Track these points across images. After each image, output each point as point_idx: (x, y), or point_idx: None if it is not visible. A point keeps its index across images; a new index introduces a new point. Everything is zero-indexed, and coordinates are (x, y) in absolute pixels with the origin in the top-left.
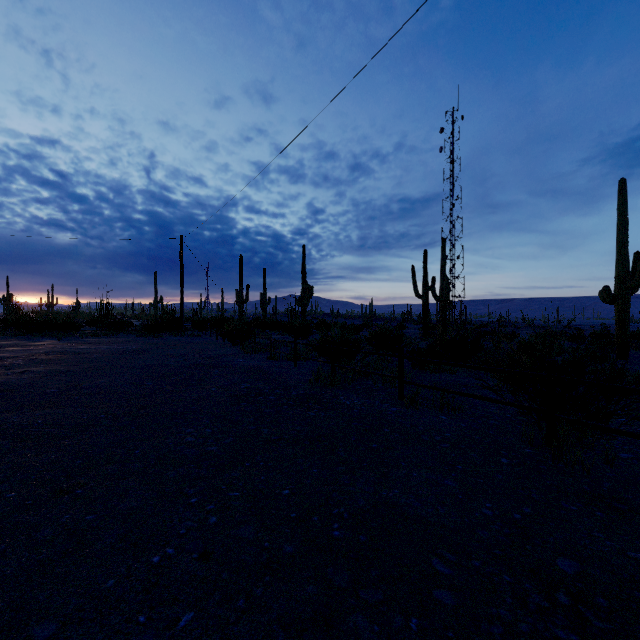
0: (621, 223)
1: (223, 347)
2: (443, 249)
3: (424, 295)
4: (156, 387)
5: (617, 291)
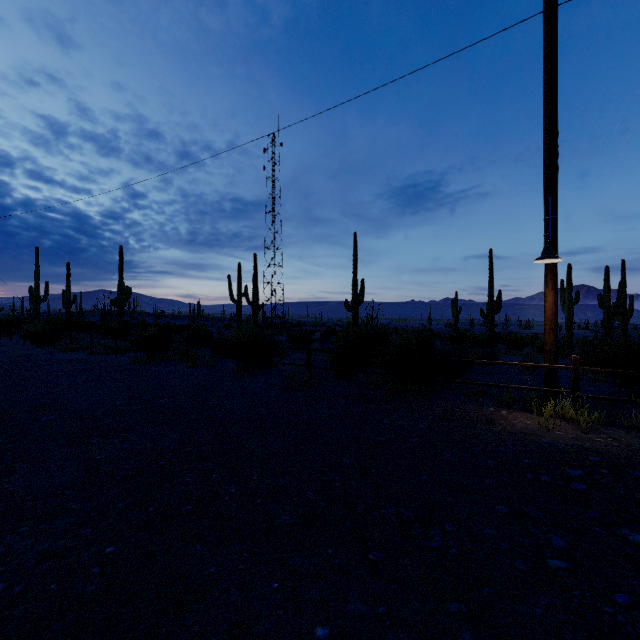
0: (354, 261)
1: (28, 348)
2: (255, 263)
3: (238, 300)
4: (3, 371)
5: (352, 303)
